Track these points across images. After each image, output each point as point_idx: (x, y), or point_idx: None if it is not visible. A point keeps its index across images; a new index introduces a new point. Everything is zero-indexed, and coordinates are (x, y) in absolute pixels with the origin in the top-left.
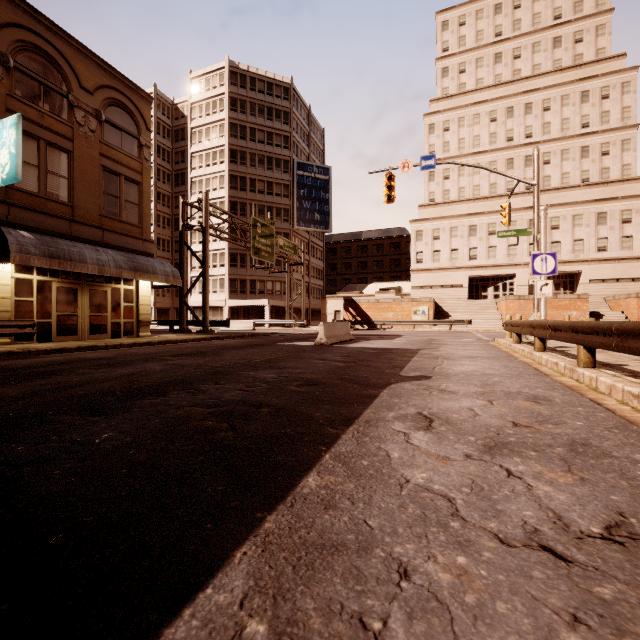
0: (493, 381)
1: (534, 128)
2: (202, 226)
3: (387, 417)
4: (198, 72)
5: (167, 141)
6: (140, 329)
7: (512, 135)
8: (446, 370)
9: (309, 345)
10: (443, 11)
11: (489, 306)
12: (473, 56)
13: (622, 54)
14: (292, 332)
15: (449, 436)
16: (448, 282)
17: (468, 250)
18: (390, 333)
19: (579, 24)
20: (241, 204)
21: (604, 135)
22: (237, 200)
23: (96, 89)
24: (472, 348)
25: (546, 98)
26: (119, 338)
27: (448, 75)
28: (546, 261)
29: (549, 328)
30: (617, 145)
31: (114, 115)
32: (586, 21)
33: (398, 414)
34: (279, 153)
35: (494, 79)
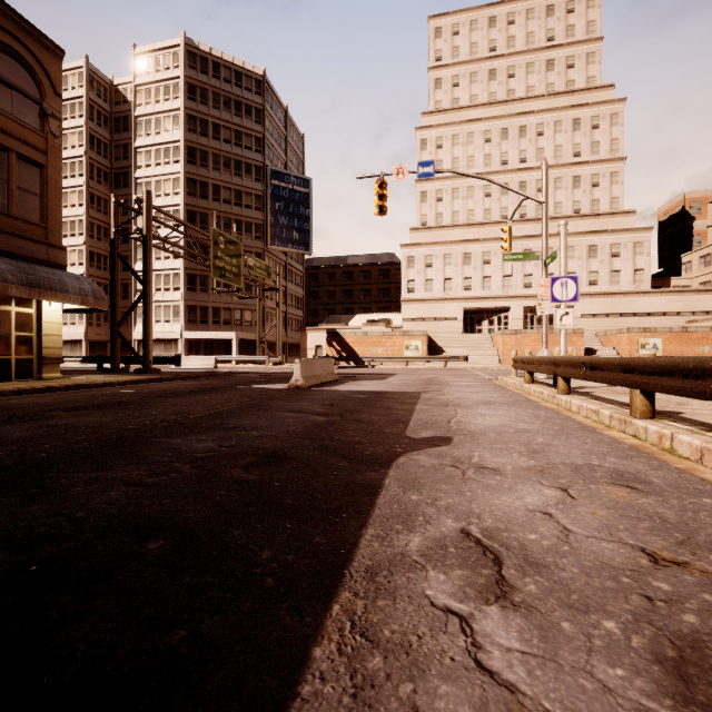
0: (539, 444)
1: (528, 153)
2: (142, 234)
3: (409, 553)
4: (145, 47)
5: (104, 130)
6: (43, 369)
7: (507, 158)
8: (466, 425)
9: (281, 388)
10: (436, 16)
11: (484, 341)
12: (467, 70)
13: (611, 85)
14: (264, 371)
15: (560, 621)
16: (441, 314)
17: (462, 280)
18: (380, 371)
19: (571, 49)
20: (201, 215)
21: (594, 166)
22: (196, 209)
23: None
24: (481, 390)
25: (540, 122)
26: (8, 381)
27: (441, 87)
28: (567, 286)
29: (582, 366)
30: (606, 177)
31: None
32: (578, 47)
33: (428, 540)
34: (250, 157)
35: (488, 97)
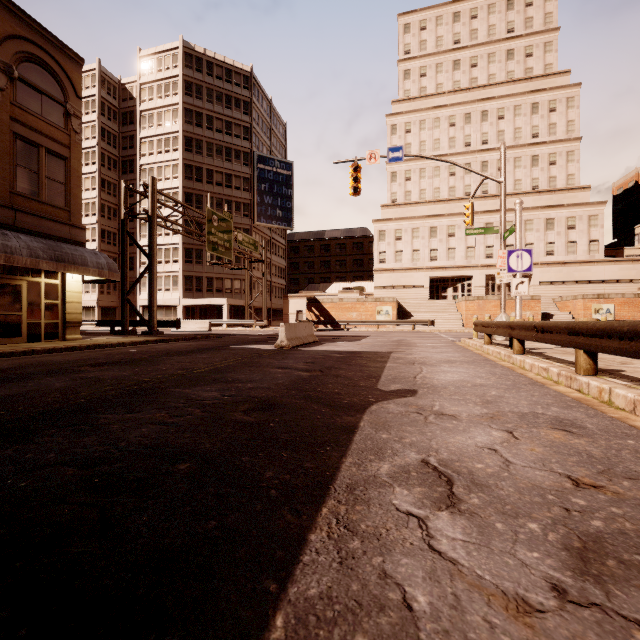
0: (492, 396)
1: (490, 135)
2: (148, 214)
3: (380, 475)
4: (148, 50)
5: (113, 124)
6: (67, 331)
7: (470, 141)
8: (430, 380)
9: (268, 348)
10: (405, 14)
11: (449, 306)
12: (433, 61)
13: (567, 71)
14: (251, 333)
15: (495, 523)
16: (410, 282)
17: (429, 251)
18: (355, 334)
19: (529, 39)
20: (197, 196)
21: (552, 146)
22: (192, 191)
23: (5, 38)
24: (444, 350)
25: (500, 107)
26: (38, 342)
27: (410, 78)
28: (522, 258)
29: (534, 329)
30: (563, 156)
31: (31, 73)
32: (536, 37)
33: (395, 467)
34: (239, 144)
35: (453, 85)
